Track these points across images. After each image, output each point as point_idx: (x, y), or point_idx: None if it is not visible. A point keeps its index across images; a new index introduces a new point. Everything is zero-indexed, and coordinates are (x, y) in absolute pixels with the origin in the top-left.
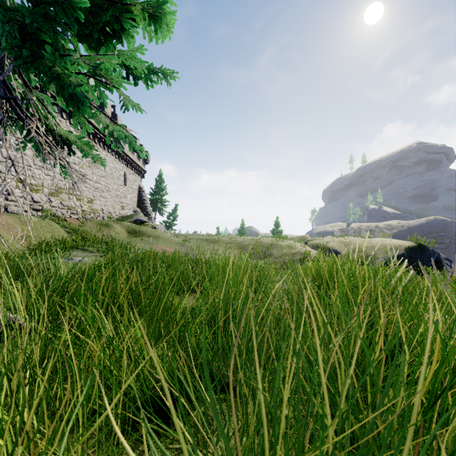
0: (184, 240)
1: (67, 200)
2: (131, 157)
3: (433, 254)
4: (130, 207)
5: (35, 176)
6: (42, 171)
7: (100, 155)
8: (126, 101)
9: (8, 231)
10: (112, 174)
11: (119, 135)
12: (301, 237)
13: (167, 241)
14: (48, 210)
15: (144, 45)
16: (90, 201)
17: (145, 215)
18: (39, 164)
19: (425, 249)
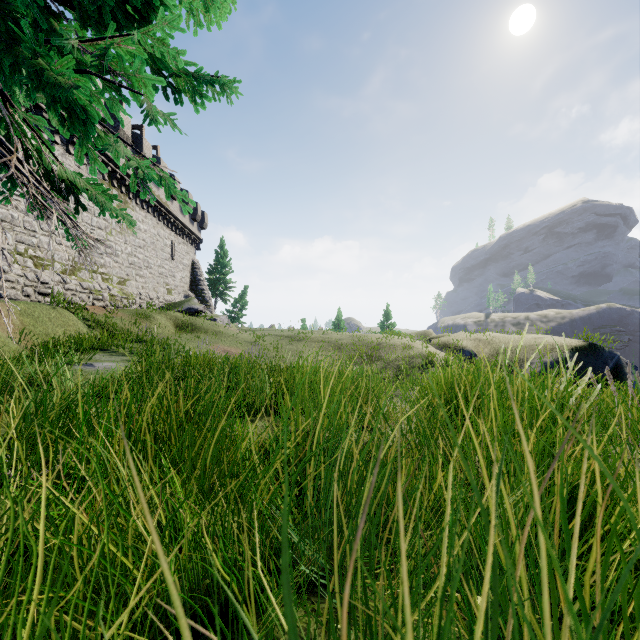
0: (257, 337)
1: (88, 280)
2: (181, 220)
3: (611, 357)
4: (180, 291)
5: (42, 246)
6: (52, 238)
7: (137, 217)
8: (151, 112)
9: (1, 325)
10: (154, 243)
11: (148, 174)
12: (421, 333)
13: (231, 338)
14: (61, 295)
15: (178, 15)
16: (123, 281)
17: (201, 302)
18: (48, 229)
19: (598, 350)
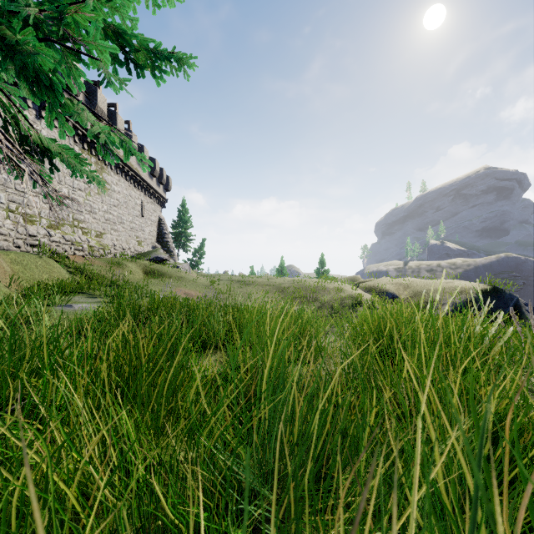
0: (213, 282)
1: (70, 234)
2: (149, 183)
3: (511, 298)
4: (148, 242)
5: (30, 204)
6: (39, 198)
7: (112, 180)
8: (106, 75)
9: None
10: (127, 202)
11: (109, 137)
12: (351, 278)
13: (191, 283)
14: (47, 246)
15: None
16: (100, 235)
17: (166, 252)
18: (36, 190)
19: (500, 292)
